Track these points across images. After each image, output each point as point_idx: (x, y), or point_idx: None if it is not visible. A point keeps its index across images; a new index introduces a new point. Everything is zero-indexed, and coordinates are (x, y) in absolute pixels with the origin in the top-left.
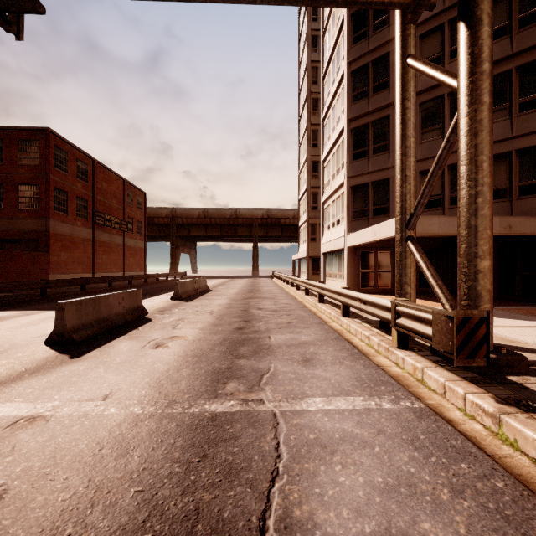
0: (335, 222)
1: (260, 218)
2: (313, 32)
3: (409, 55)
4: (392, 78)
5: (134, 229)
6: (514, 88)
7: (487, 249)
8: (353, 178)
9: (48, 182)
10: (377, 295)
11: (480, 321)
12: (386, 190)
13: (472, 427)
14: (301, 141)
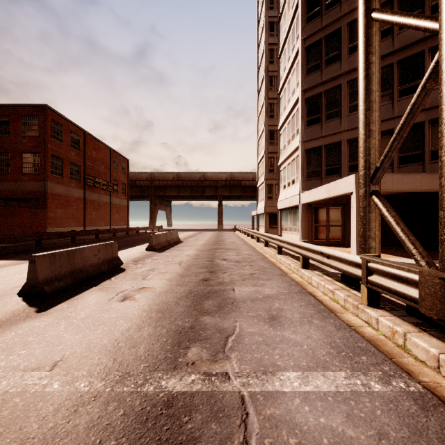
0: (290, 182)
1: (224, 180)
2: (270, 18)
3: (374, 9)
4: (343, 51)
5: (119, 189)
6: None
7: None
8: (307, 142)
9: (46, 150)
10: (329, 246)
11: None
12: (338, 152)
13: None
14: (260, 113)
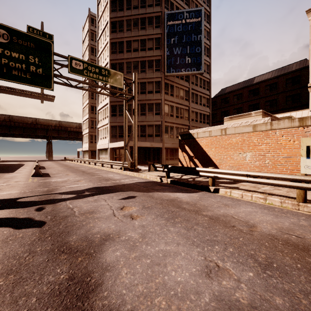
0: (104, 137)
1: (54, 125)
2: (91, 45)
3: (126, 110)
4: None
5: None
6: (154, 108)
7: (136, 152)
8: (111, 123)
9: None
10: None
11: (133, 162)
12: (123, 129)
13: (131, 175)
14: (85, 93)
